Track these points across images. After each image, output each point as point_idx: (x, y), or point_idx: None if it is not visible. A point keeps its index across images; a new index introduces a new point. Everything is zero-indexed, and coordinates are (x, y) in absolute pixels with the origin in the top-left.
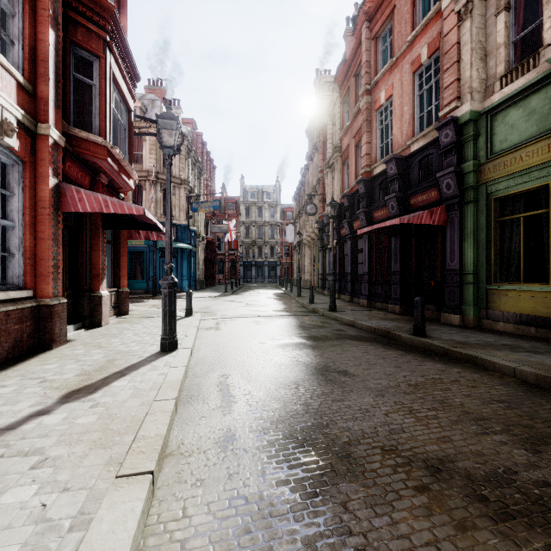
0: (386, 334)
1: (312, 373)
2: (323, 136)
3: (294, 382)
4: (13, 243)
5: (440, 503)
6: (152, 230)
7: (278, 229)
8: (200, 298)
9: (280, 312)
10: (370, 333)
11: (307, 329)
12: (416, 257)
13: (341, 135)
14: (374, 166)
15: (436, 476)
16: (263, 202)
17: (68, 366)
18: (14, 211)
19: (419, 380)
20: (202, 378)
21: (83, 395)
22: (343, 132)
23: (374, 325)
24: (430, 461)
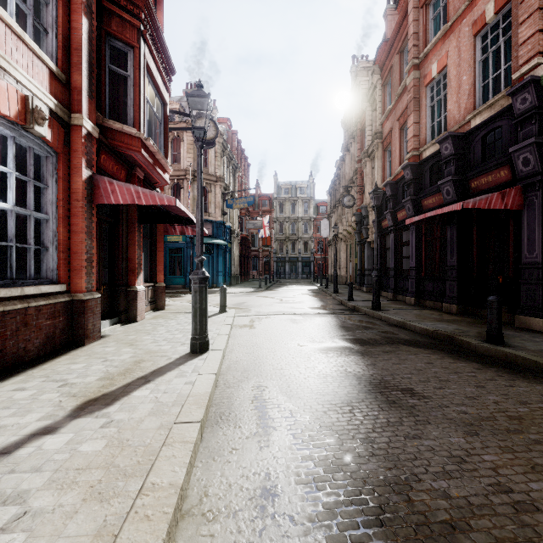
0: (449, 339)
1: (368, 390)
2: (361, 124)
3: (346, 402)
4: (47, 236)
5: None
6: (186, 223)
7: (312, 224)
8: (234, 293)
9: (317, 309)
10: (427, 337)
11: (350, 330)
12: (478, 249)
13: (382, 120)
14: (424, 148)
15: None
16: (296, 198)
17: (94, 366)
18: (48, 203)
19: (521, 409)
20: (234, 389)
21: (99, 407)
22: (385, 116)
23: (430, 327)
24: None
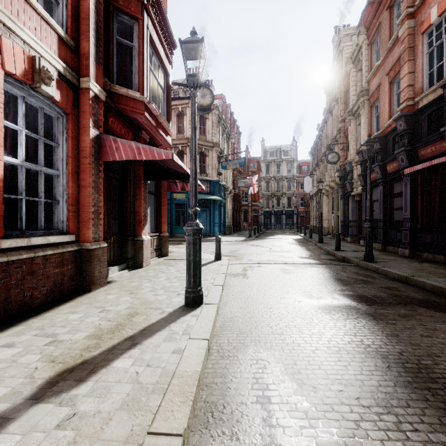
0: None
1: (407, 382)
2: (344, 86)
3: (384, 406)
4: (58, 190)
5: None
6: (185, 179)
7: (295, 182)
8: (228, 242)
9: (306, 259)
10: (443, 297)
11: (348, 284)
12: None
13: (369, 77)
14: (421, 97)
15: None
16: (280, 159)
17: (89, 318)
18: (58, 160)
19: None
20: (229, 360)
21: (69, 385)
22: (372, 73)
23: (444, 285)
24: None
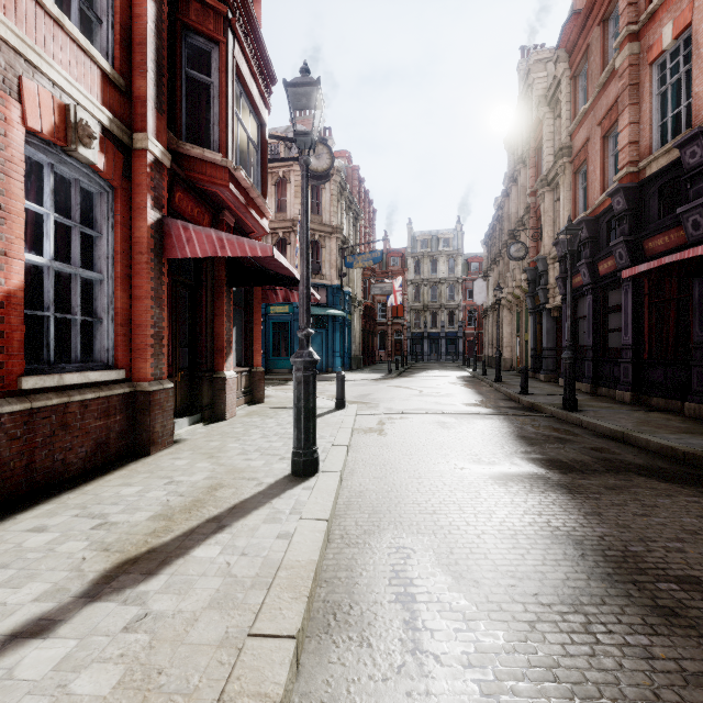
0: None
1: (606, 574)
2: (535, 140)
3: (570, 603)
4: (100, 303)
5: None
6: (290, 285)
7: (460, 287)
8: (355, 381)
9: (475, 407)
10: (675, 462)
11: (536, 443)
12: None
13: (572, 128)
14: (648, 160)
15: None
16: (438, 252)
17: (151, 492)
18: (101, 258)
19: None
20: (358, 549)
21: (134, 579)
22: (577, 121)
23: (677, 444)
24: None
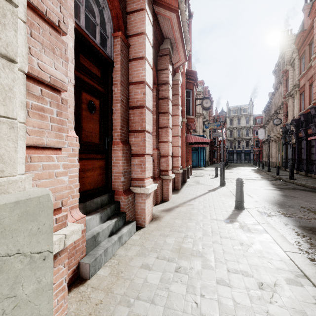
0: None
1: (280, 195)
2: (285, 76)
3: (272, 196)
4: None
5: (313, 212)
6: (205, 144)
7: (251, 130)
8: (211, 170)
9: (259, 178)
10: (313, 189)
11: (276, 185)
12: None
13: (299, 78)
14: None
15: (315, 210)
16: (240, 115)
17: (198, 186)
18: None
19: None
20: None
21: (212, 191)
22: (300, 76)
23: (315, 186)
24: (315, 209)
